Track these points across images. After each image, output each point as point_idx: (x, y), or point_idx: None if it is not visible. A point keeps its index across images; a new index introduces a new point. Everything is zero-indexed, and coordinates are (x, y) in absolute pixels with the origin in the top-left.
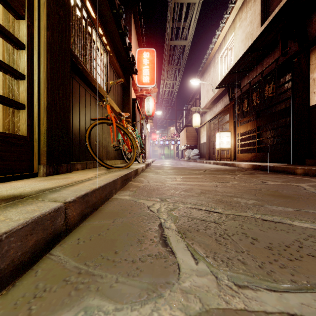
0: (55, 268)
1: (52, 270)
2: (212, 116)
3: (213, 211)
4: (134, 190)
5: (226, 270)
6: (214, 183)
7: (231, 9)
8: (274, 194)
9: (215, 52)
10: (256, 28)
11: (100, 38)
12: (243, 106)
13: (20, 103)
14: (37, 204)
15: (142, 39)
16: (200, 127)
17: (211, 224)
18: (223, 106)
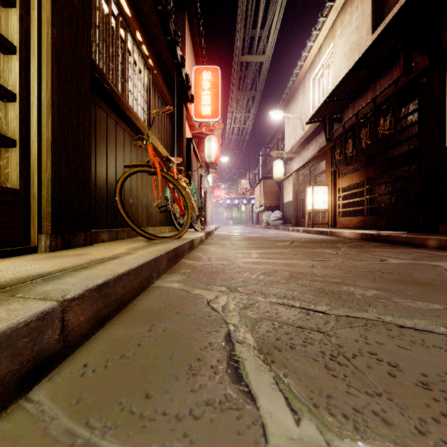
0: (28, 435)
1: (21, 440)
2: (301, 163)
3: (313, 310)
4: (186, 273)
5: (356, 440)
6: (308, 262)
7: (328, 9)
8: (404, 280)
9: (305, 72)
10: (365, 36)
11: (138, 47)
12: (346, 149)
13: (8, 137)
14: (9, 305)
15: (201, 53)
16: (284, 179)
17: (313, 335)
18: (317, 149)
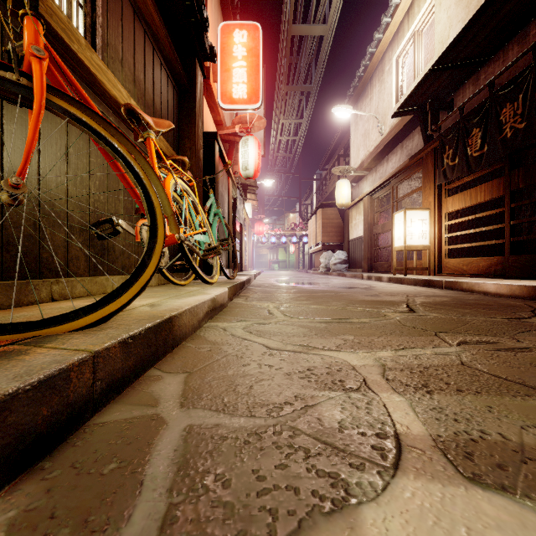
0: None
1: None
2: (379, 181)
3: None
4: None
5: None
6: None
7: None
8: None
9: (384, 51)
10: None
11: None
12: (467, 146)
13: None
14: None
15: (234, 17)
16: (350, 207)
17: None
18: (404, 159)
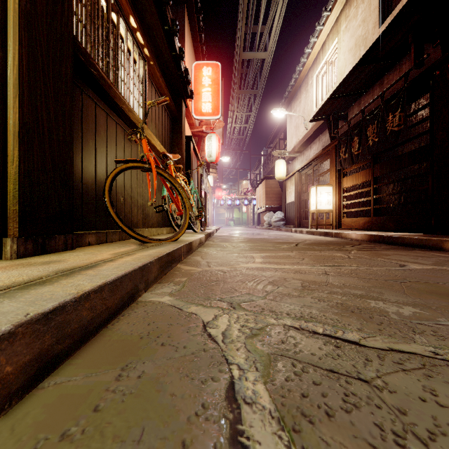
0: None
1: None
2: (304, 163)
3: (343, 338)
4: (181, 283)
5: None
6: (319, 268)
7: (333, 3)
8: (439, 292)
9: (308, 69)
10: (371, 29)
11: (133, 35)
12: (351, 147)
13: None
14: None
15: (202, 49)
16: (286, 179)
17: (355, 387)
18: (320, 148)
